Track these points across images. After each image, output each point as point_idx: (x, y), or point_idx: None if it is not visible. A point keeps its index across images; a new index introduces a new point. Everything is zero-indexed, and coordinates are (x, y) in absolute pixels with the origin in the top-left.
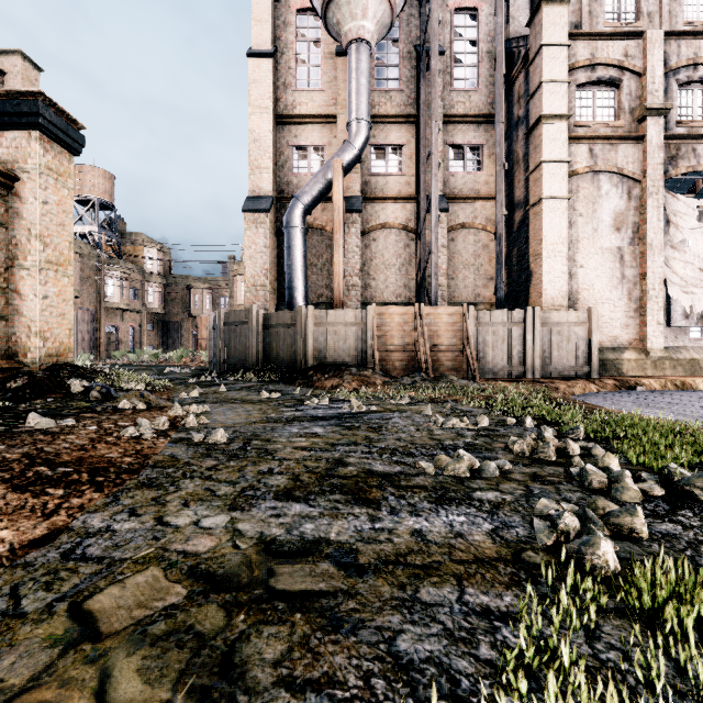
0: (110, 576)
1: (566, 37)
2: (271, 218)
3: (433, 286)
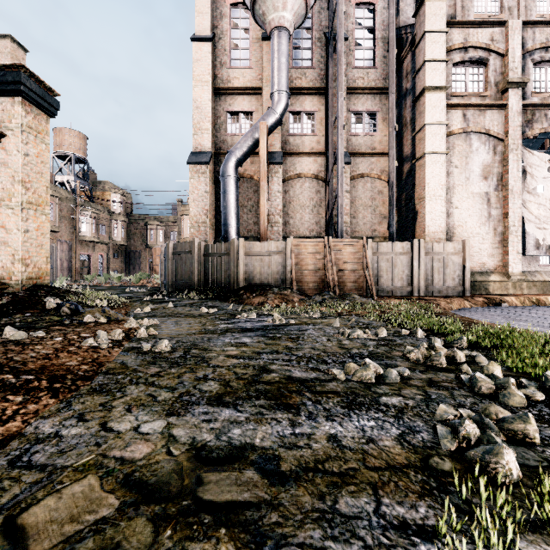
0: (49, 485)
1: (444, 25)
2: (210, 169)
3: (339, 223)
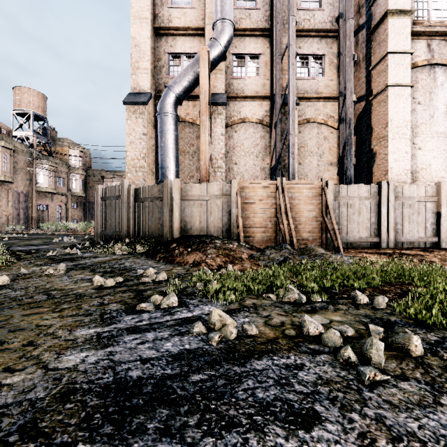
0: None
1: None
2: (150, 111)
3: (290, 164)
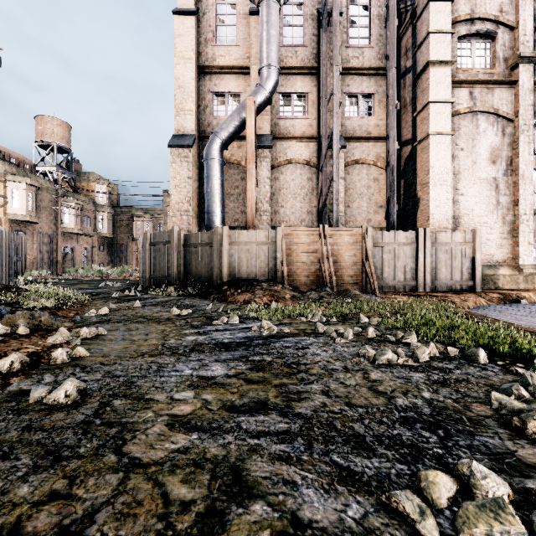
0: None
1: None
2: (194, 153)
3: (334, 210)
